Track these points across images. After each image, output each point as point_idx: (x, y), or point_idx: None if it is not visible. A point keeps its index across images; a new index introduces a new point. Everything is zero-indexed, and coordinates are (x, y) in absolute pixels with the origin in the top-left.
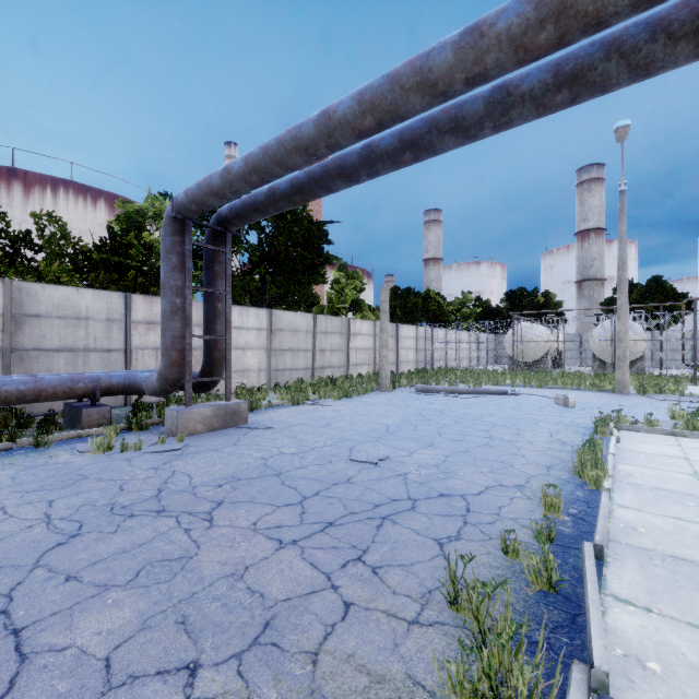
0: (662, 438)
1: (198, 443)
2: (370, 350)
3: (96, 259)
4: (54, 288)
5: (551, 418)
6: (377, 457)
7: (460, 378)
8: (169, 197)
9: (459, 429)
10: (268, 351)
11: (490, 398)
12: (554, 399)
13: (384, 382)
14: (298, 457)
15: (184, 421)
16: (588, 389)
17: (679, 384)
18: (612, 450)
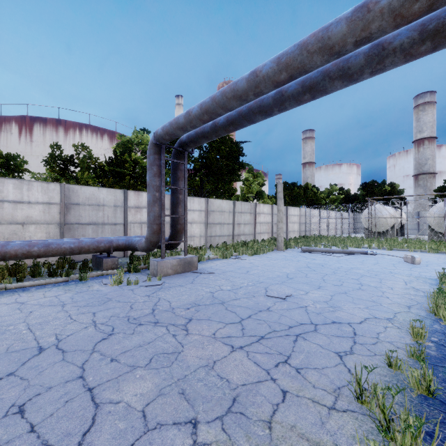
0: None
1: (170, 281)
2: (269, 223)
3: (107, 170)
4: (86, 188)
5: (403, 272)
6: (284, 294)
7: (331, 242)
8: (146, 131)
9: (337, 277)
10: (205, 224)
11: (355, 256)
12: (403, 258)
13: (280, 245)
14: (233, 292)
15: (161, 267)
16: (427, 251)
17: None
18: None
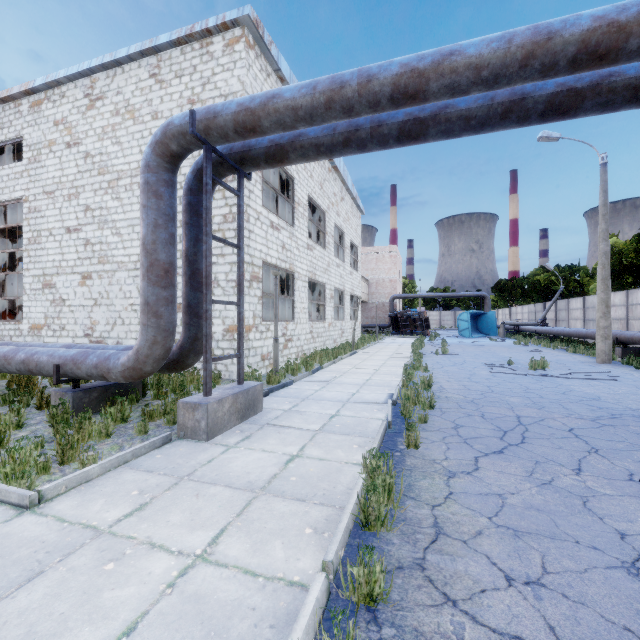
0: None
1: None
2: None
3: None
4: None
5: None
6: None
7: None
8: None
9: None
10: None
11: None
12: None
13: None
14: None
15: None
16: None
17: None
18: (312, 596)
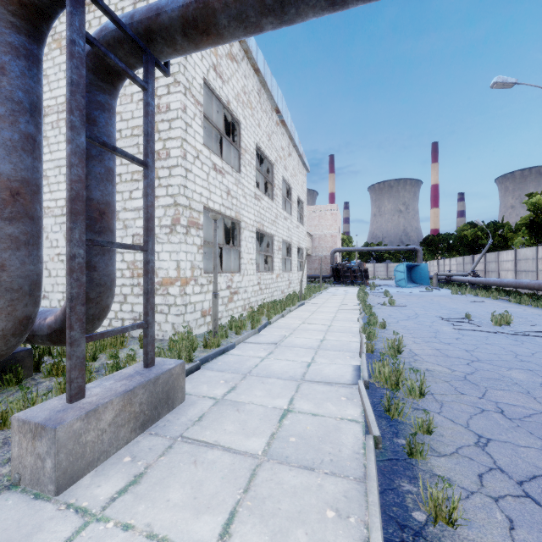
0: None
1: None
2: None
3: None
4: None
5: None
6: None
7: None
8: None
9: None
10: None
11: None
12: None
13: None
14: None
15: None
16: None
17: None
18: None
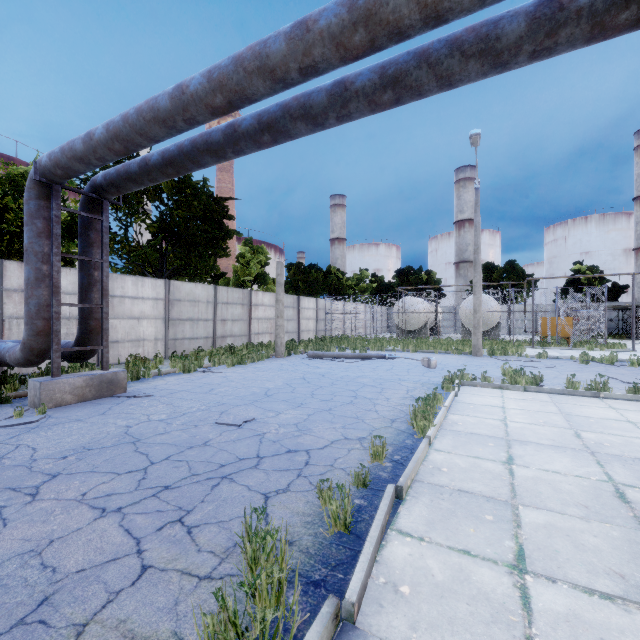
0: (492, 391)
1: (61, 415)
2: (272, 319)
3: None
4: None
5: (413, 378)
6: (243, 419)
7: (351, 345)
8: None
9: (331, 390)
10: (165, 320)
11: (371, 361)
12: (421, 361)
13: (280, 349)
14: (165, 423)
15: (48, 392)
16: (452, 352)
17: (520, 348)
18: (447, 403)
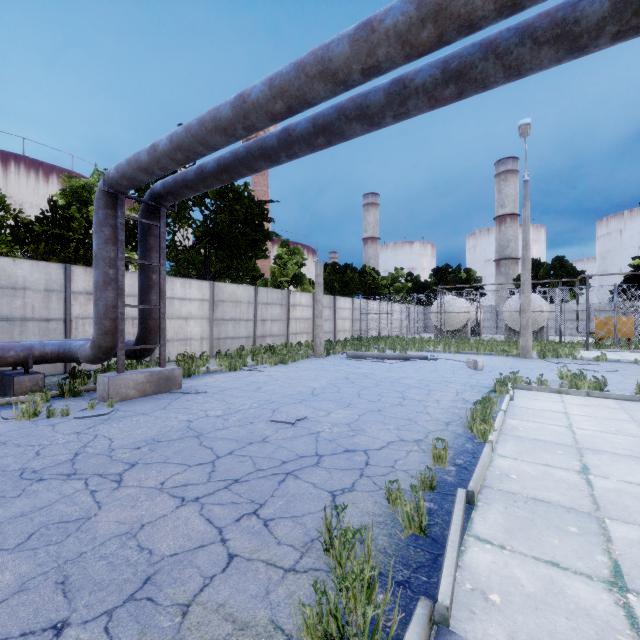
0: (550, 396)
1: (128, 408)
2: (309, 319)
3: (38, 231)
4: None
5: (460, 380)
6: (296, 417)
7: (389, 345)
8: None
9: (377, 391)
10: (210, 320)
11: (412, 362)
12: (466, 363)
13: (319, 349)
14: (222, 419)
15: (115, 387)
16: (497, 354)
17: (573, 350)
18: (503, 407)
